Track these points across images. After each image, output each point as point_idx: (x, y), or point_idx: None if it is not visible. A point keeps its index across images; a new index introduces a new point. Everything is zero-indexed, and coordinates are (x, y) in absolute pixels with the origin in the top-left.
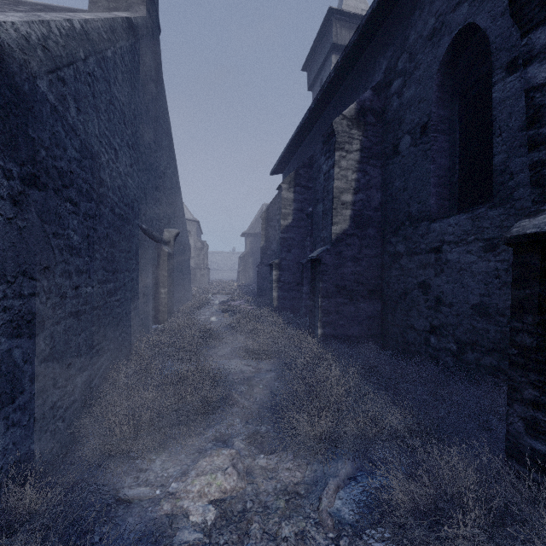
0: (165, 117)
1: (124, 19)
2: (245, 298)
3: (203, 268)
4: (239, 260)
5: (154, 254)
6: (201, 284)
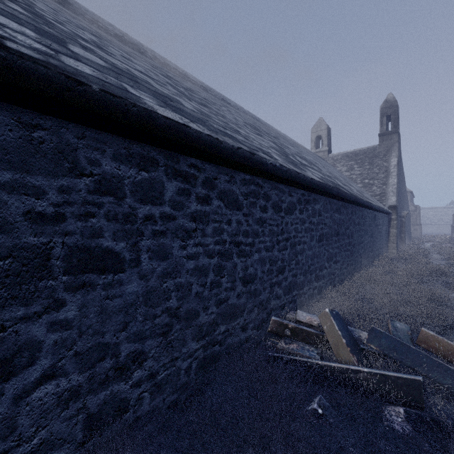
0: (401, 168)
1: (397, 165)
2: (450, 243)
3: (415, 224)
4: (453, 217)
5: (399, 222)
6: (414, 236)
